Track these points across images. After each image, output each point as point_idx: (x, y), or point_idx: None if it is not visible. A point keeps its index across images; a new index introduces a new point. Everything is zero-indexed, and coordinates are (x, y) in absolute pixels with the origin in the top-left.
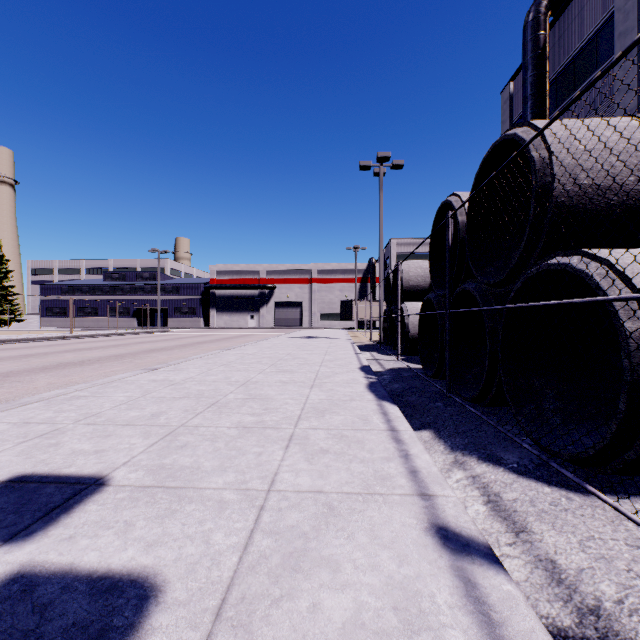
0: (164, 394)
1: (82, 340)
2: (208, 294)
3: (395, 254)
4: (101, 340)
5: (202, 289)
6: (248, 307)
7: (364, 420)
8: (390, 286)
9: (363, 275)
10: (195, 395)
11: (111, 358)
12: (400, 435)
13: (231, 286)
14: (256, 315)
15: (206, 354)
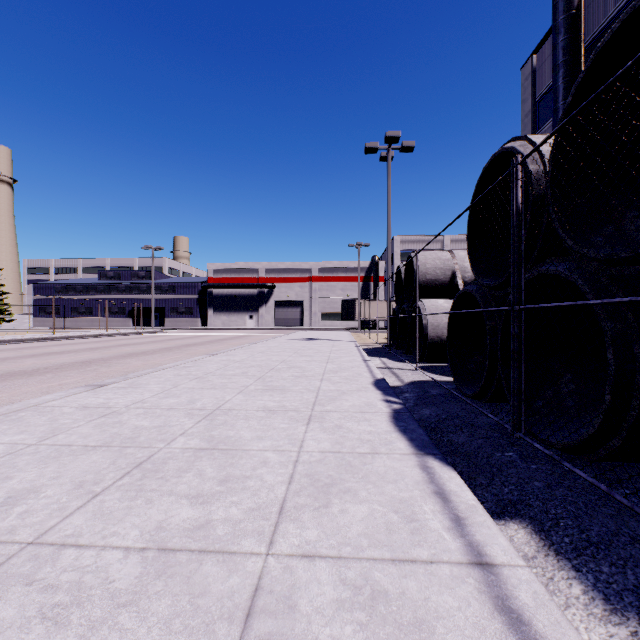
0: (75, 438)
1: (62, 342)
2: (206, 293)
3: (399, 252)
4: (83, 342)
5: (199, 288)
6: (247, 307)
7: (409, 520)
8: (400, 282)
9: (365, 273)
10: (122, 440)
11: (74, 365)
12: (509, 590)
13: (229, 285)
14: (255, 315)
15: (183, 361)
